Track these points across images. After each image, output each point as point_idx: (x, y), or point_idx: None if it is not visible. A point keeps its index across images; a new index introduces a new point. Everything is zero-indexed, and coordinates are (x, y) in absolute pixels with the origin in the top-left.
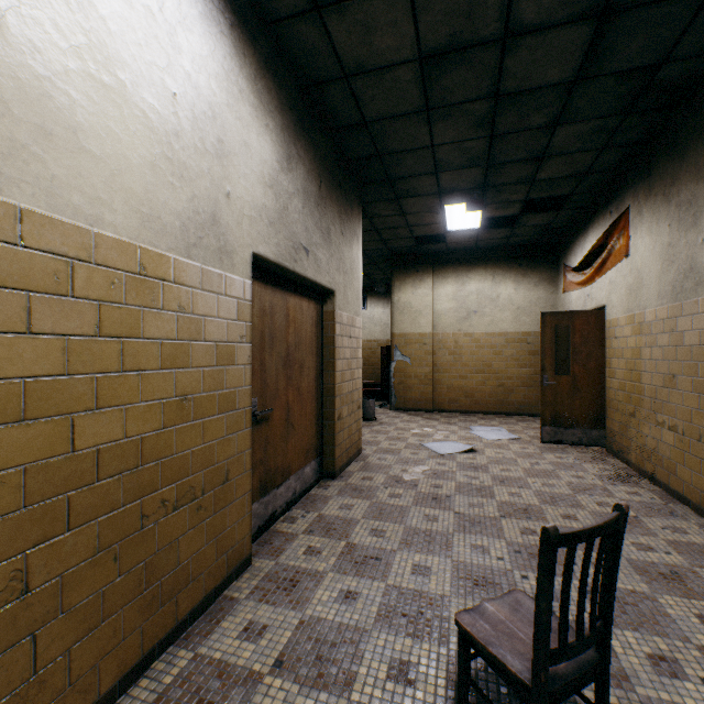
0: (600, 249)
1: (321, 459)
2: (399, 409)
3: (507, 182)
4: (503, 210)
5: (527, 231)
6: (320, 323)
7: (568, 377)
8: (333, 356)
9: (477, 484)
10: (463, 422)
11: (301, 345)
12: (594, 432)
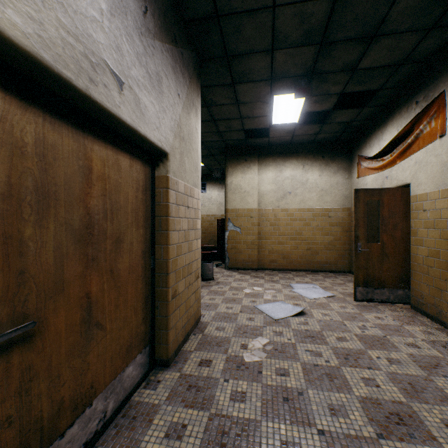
0: (404, 135)
1: (152, 345)
2: (232, 268)
3: (333, 69)
4: (320, 104)
5: (332, 128)
6: (150, 190)
7: (378, 245)
8: (166, 228)
9: (324, 365)
10: (284, 280)
11: (118, 214)
12: (399, 292)
